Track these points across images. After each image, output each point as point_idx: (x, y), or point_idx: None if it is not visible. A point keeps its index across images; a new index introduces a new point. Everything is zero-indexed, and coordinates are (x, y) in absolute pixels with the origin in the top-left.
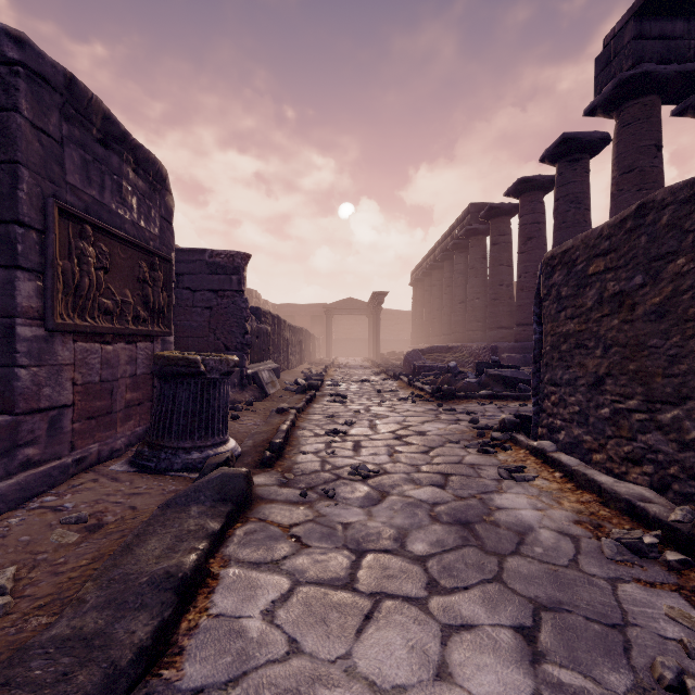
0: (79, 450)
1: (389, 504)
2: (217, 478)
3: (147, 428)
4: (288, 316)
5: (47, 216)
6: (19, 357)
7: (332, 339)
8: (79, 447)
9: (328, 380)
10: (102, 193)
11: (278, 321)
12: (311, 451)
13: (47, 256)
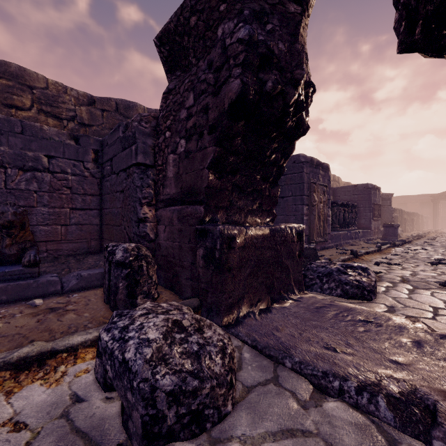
0: (373, 237)
1: (433, 246)
2: (401, 240)
3: (378, 237)
4: (401, 203)
5: (372, 205)
6: (371, 223)
7: (439, 217)
8: (373, 237)
9: (428, 236)
10: (375, 198)
11: (401, 211)
12: (418, 243)
13: (372, 210)
